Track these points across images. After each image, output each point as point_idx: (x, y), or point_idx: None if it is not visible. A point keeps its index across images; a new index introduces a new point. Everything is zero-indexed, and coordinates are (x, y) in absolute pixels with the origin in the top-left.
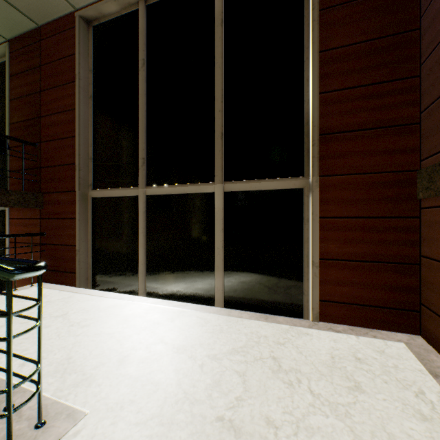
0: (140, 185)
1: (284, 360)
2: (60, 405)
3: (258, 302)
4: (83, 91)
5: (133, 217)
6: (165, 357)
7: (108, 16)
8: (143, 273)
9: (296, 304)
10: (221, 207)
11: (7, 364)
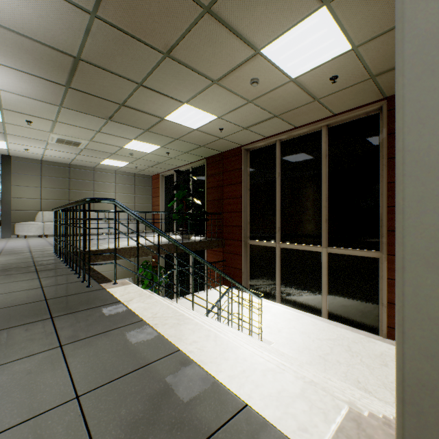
0: (277, 241)
1: (353, 348)
2: (264, 338)
3: (349, 320)
4: (245, 187)
5: (272, 258)
6: (296, 334)
7: (258, 146)
8: (278, 290)
9: (374, 326)
10: (325, 261)
11: (258, 321)
